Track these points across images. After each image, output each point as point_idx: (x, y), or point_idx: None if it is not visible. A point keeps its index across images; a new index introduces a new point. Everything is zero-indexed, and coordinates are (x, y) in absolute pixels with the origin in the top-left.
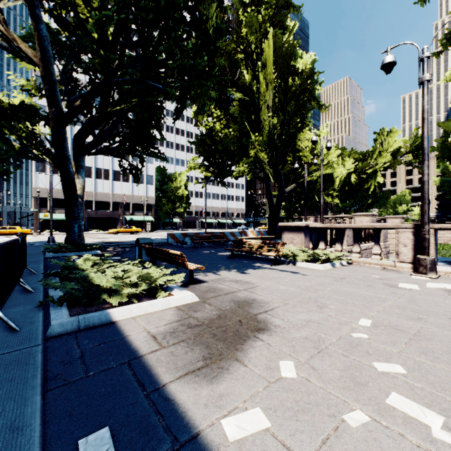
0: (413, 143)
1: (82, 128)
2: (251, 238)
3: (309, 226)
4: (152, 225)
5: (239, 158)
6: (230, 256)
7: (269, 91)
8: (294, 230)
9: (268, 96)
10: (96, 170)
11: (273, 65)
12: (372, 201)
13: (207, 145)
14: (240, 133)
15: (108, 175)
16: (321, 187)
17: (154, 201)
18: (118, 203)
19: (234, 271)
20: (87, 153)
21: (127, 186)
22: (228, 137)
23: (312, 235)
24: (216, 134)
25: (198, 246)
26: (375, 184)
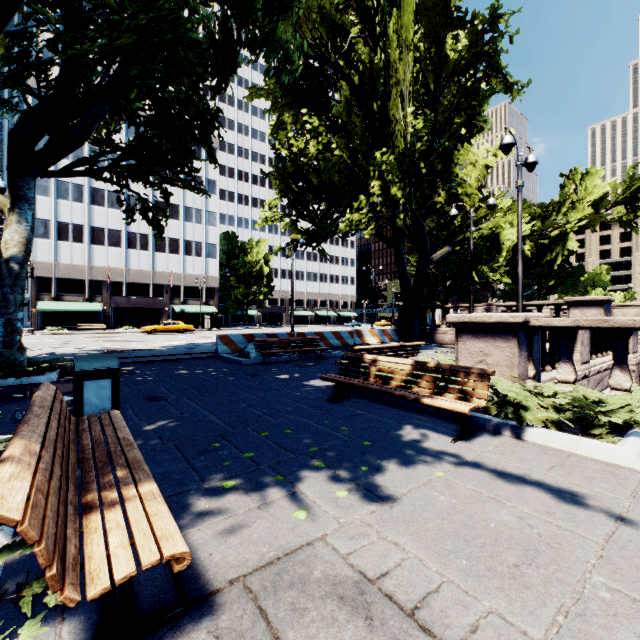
0: (627, 188)
1: (23, 118)
2: (379, 348)
3: (528, 323)
4: (214, 320)
5: (349, 201)
6: (333, 394)
7: (407, 67)
8: (488, 333)
9: (405, 76)
10: (129, 236)
11: (416, 16)
12: (555, 282)
13: (293, 180)
14: (351, 156)
15: (147, 244)
16: (519, 242)
17: (218, 283)
18: (163, 286)
19: (345, 480)
20: (38, 173)
21: (177, 260)
22: (330, 162)
23: (532, 343)
24: (309, 159)
25: (271, 362)
26: (563, 255)
